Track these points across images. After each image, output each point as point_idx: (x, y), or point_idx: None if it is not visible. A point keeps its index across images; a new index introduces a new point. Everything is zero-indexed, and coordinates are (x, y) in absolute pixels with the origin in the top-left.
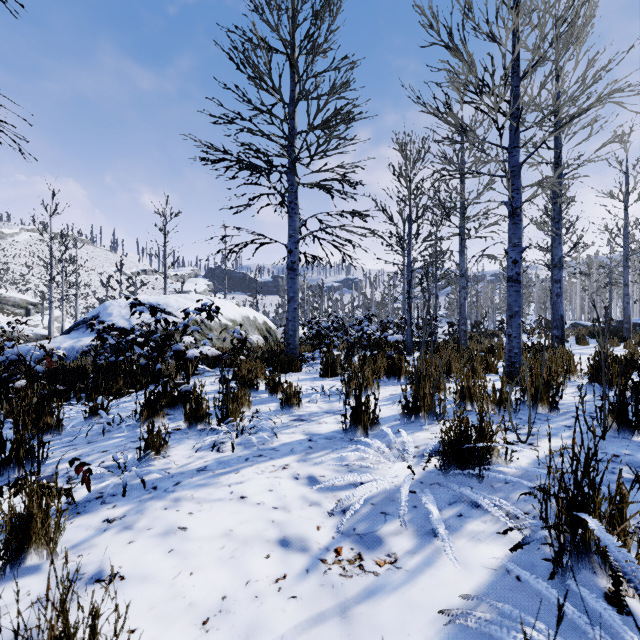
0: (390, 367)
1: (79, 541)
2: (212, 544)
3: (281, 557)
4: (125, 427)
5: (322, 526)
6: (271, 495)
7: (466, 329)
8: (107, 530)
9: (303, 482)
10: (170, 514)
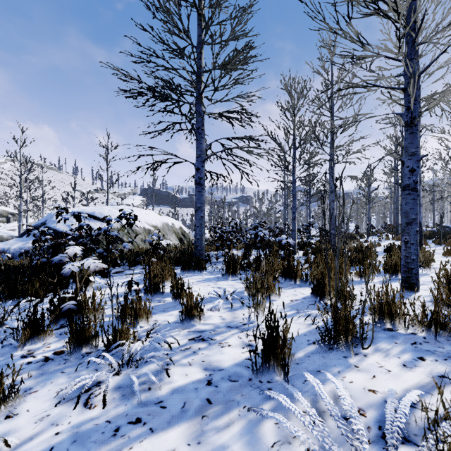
0: (286, 269)
1: None
2: None
3: None
4: None
5: None
6: None
7: (335, 233)
8: None
9: None
10: None
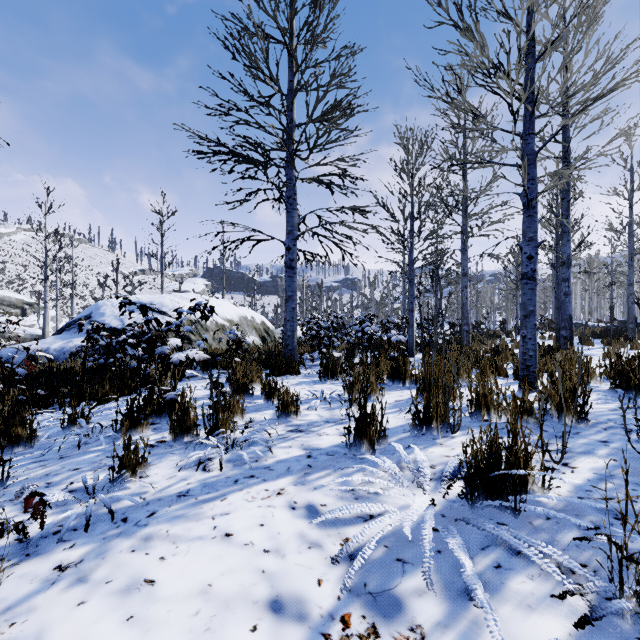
0: (394, 370)
1: (17, 600)
2: (184, 607)
3: (271, 630)
4: (103, 439)
5: (324, 579)
6: (262, 532)
7: (468, 329)
8: (56, 583)
9: (301, 513)
10: (137, 559)
